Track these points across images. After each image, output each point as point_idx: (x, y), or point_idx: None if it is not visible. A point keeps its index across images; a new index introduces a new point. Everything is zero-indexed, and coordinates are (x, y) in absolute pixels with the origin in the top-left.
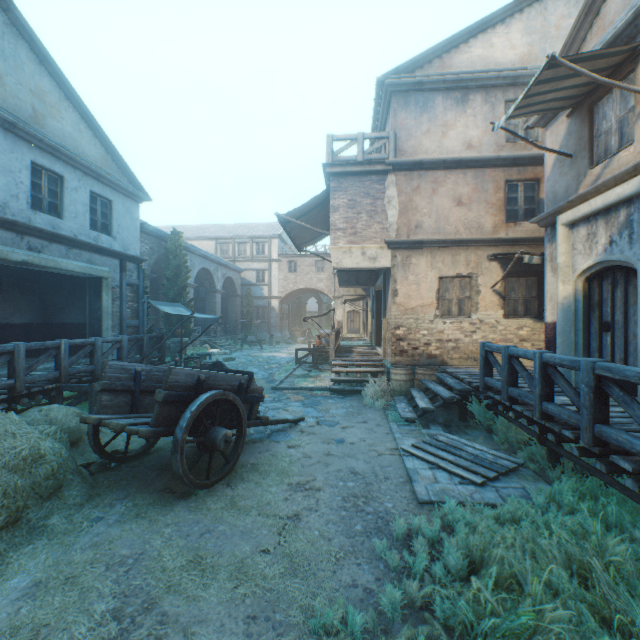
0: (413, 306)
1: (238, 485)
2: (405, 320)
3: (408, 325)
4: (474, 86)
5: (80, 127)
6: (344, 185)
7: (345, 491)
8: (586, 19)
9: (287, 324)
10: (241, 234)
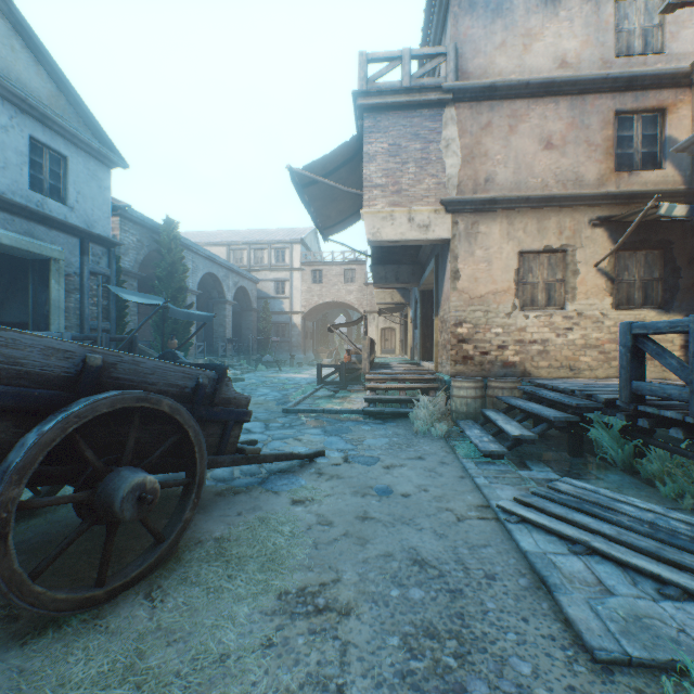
0: (482, 293)
1: (168, 597)
2: (470, 313)
3: (474, 320)
4: None
5: (12, 43)
6: (383, 124)
7: (407, 617)
8: None
9: (311, 344)
10: (257, 239)
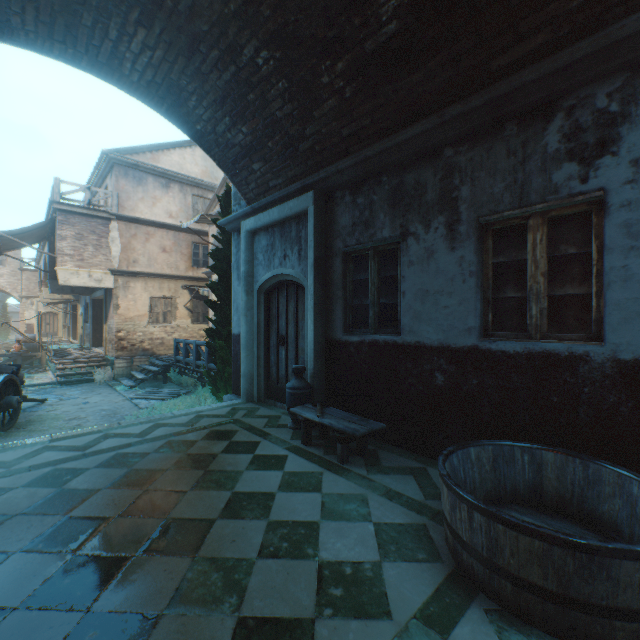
0: (132, 316)
1: (28, 427)
2: (126, 326)
3: (128, 329)
4: (174, 180)
5: None
6: (73, 221)
7: (102, 415)
8: (223, 189)
9: None
10: None
